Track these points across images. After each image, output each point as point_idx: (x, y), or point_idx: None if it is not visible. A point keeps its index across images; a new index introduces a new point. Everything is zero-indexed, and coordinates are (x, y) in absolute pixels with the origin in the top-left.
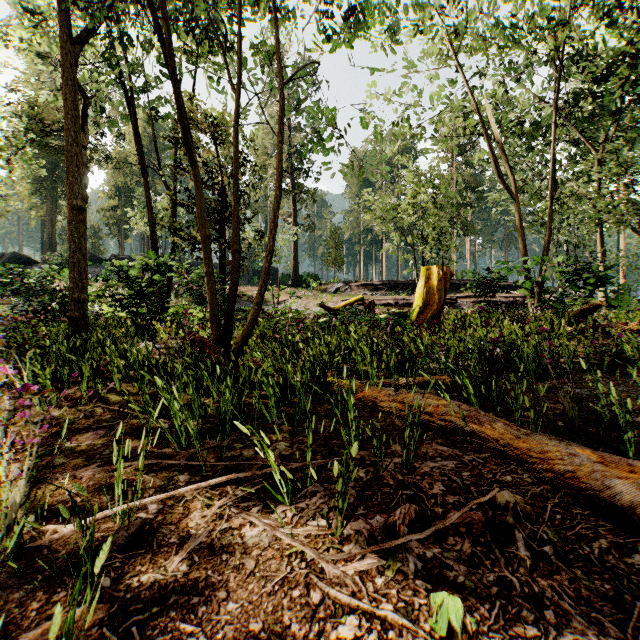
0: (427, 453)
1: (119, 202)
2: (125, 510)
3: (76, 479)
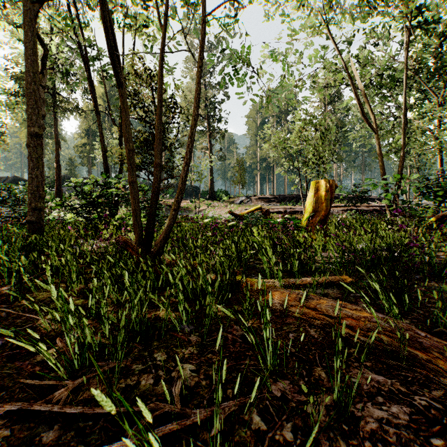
0: (360, 385)
1: (88, 141)
2: None
3: None
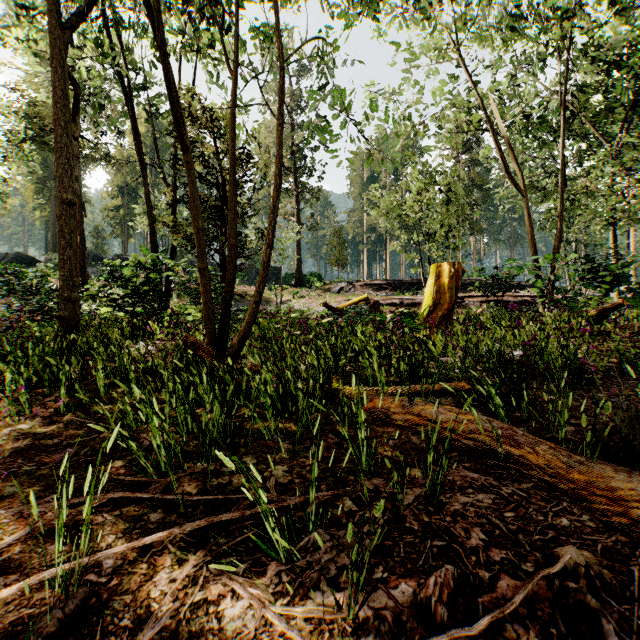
0: (454, 482)
1: (122, 202)
2: (67, 573)
3: (22, 518)
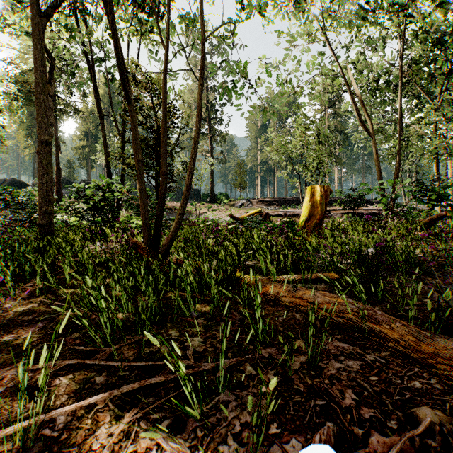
0: (329, 350)
1: (87, 143)
2: (26, 429)
3: None
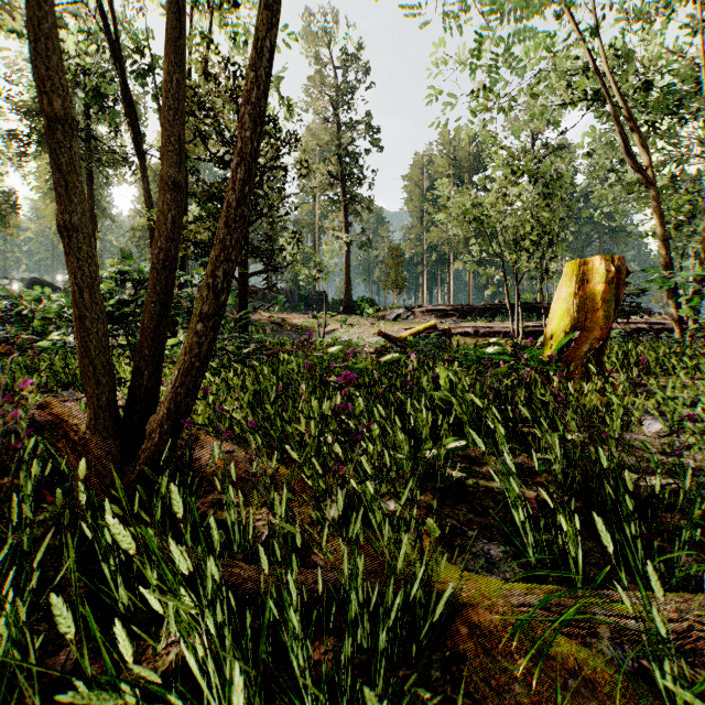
0: None
1: None
2: None
3: None
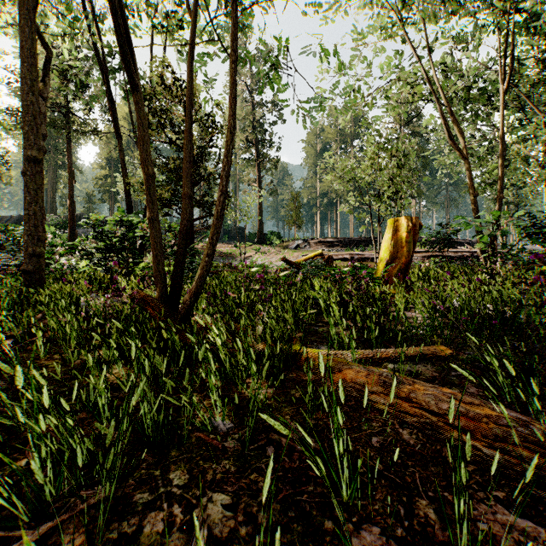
0: (496, 538)
1: (109, 172)
2: None
3: None
